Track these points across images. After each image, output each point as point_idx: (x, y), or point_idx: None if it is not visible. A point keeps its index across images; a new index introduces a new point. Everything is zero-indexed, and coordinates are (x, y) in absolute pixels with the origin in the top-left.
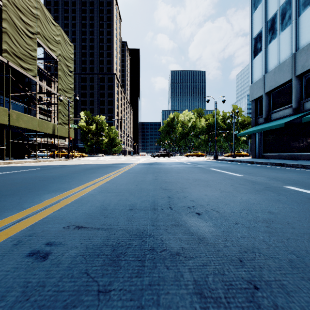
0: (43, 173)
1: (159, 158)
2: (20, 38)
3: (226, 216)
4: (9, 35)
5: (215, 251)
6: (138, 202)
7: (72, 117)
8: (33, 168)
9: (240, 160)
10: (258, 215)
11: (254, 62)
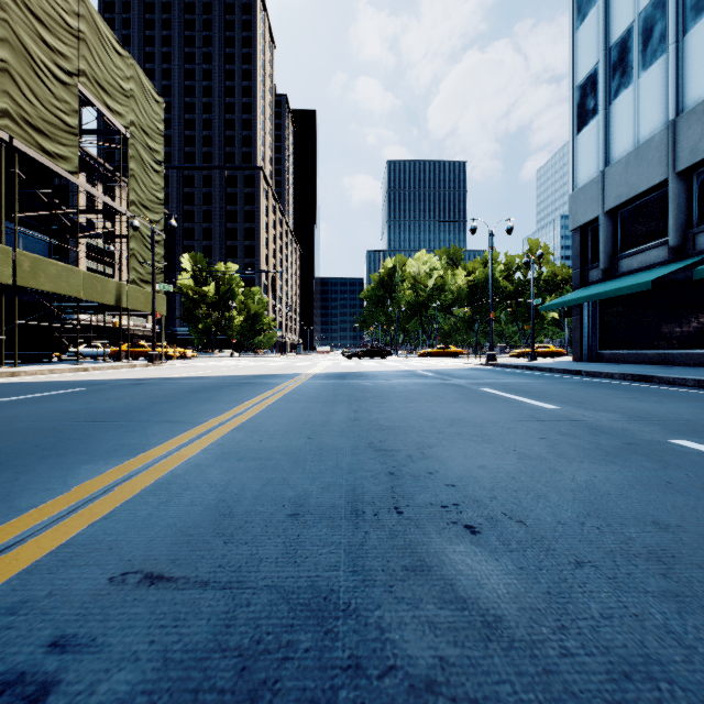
0: (88, 402)
1: (360, 360)
2: (40, 83)
3: (546, 537)
4: (15, 77)
5: (539, 672)
6: (313, 489)
7: (161, 268)
8: (66, 387)
9: (548, 367)
10: (629, 533)
11: (578, 141)
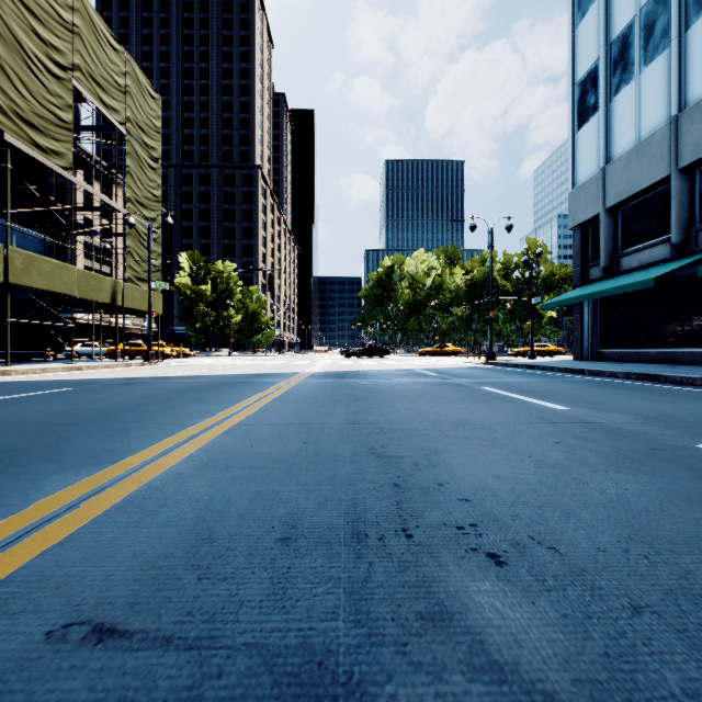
0: (74, 403)
1: (359, 359)
2: (33, 77)
3: (587, 570)
4: (7, 71)
5: None
6: (308, 506)
7: (158, 266)
8: (55, 387)
9: (549, 366)
10: (686, 564)
11: (578, 139)
